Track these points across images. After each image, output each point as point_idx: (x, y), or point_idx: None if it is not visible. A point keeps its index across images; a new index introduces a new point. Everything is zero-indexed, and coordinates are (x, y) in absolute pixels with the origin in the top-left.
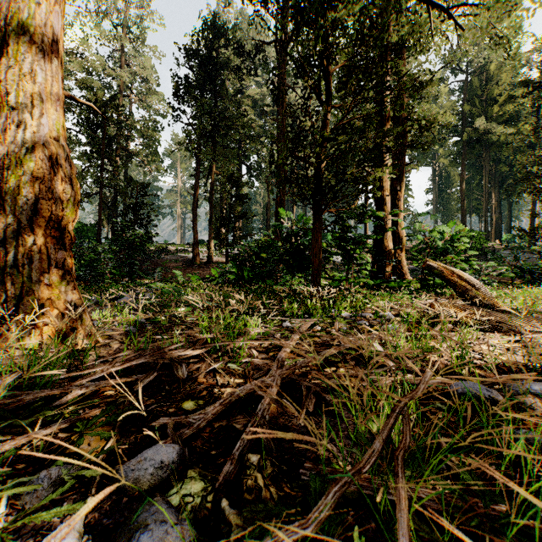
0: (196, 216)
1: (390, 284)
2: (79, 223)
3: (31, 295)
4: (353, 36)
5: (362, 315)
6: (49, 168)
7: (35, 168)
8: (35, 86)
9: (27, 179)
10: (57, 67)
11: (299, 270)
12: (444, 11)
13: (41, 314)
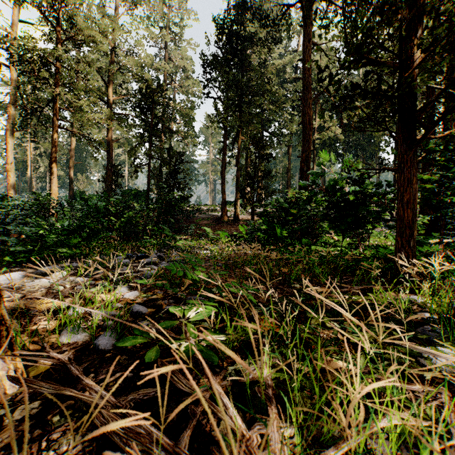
0: (224, 179)
1: None
2: (135, 189)
3: None
4: None
5: None
6: None
7: None
8: None
9: None
10: None
11: (356, 228)
12: None
13: None
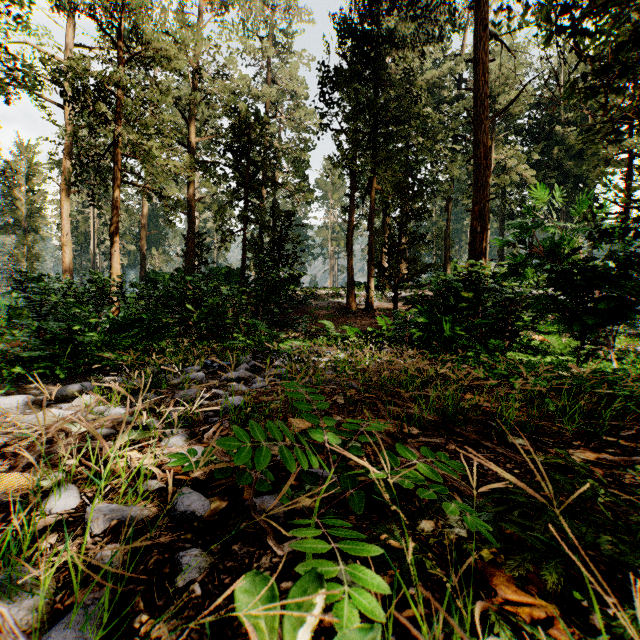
0: (351, 249)
1: None
2: (226, 267)
3: None
4: None
5: None
6: None
7: None
8: None
9: None
10: None
11: (614, 321)
12: None
13: None
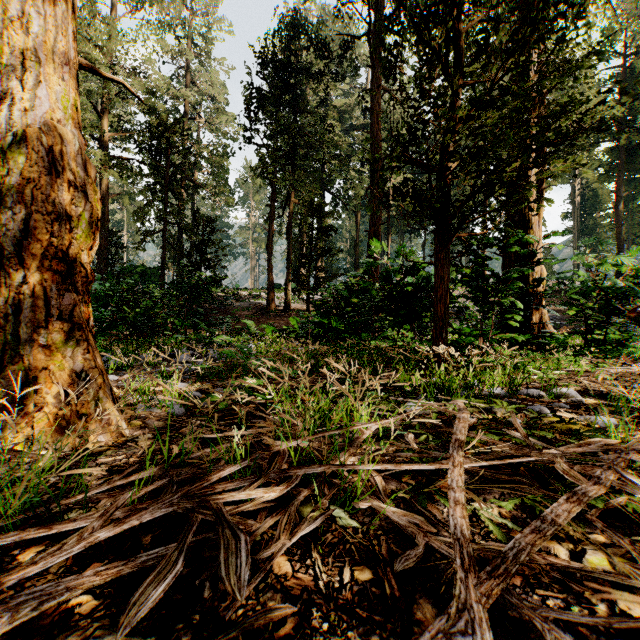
0: (271, 255)
1: (545, 340)
2: (142, 266)
3: (18, 364)
4: None
5: (526, 393)
6: (48, 164)
7: (27, 165)
8: (27, 39)
9: (14, 182)
10: (64, 14)
11: (410, 320)
12: None
13: (33, 393)
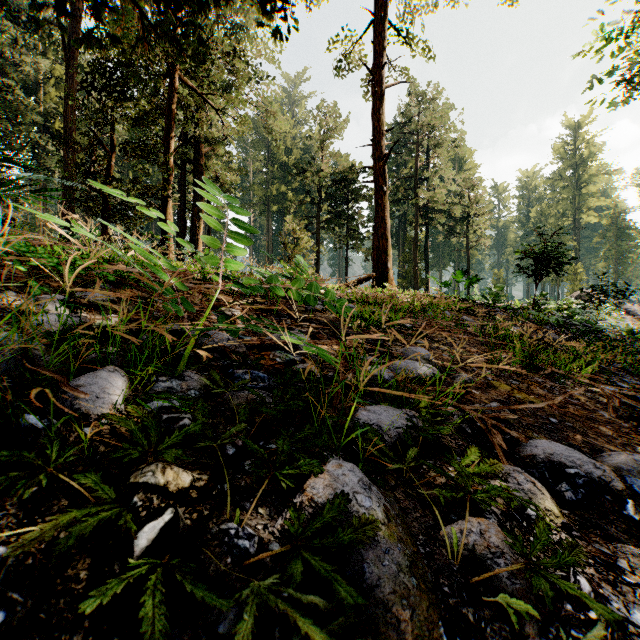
0: None
1: None
2: None
3: None
4: (130, 121)
5: None
6: None
7: None
8: None
9: None
10: None
11: None
12: (213, 107)
13: None
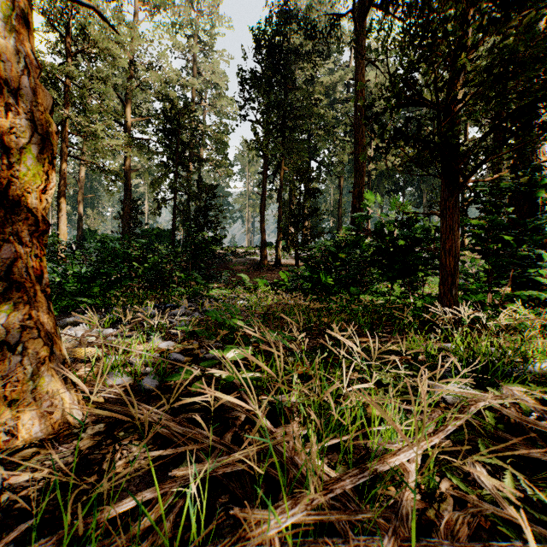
0: (263, 216)
1: None
2: (157, 229)
3: None
4: None
5: None
6: None
7: None
8: None
9: None
10: None
11: (405, 275)
12: None
13: None
